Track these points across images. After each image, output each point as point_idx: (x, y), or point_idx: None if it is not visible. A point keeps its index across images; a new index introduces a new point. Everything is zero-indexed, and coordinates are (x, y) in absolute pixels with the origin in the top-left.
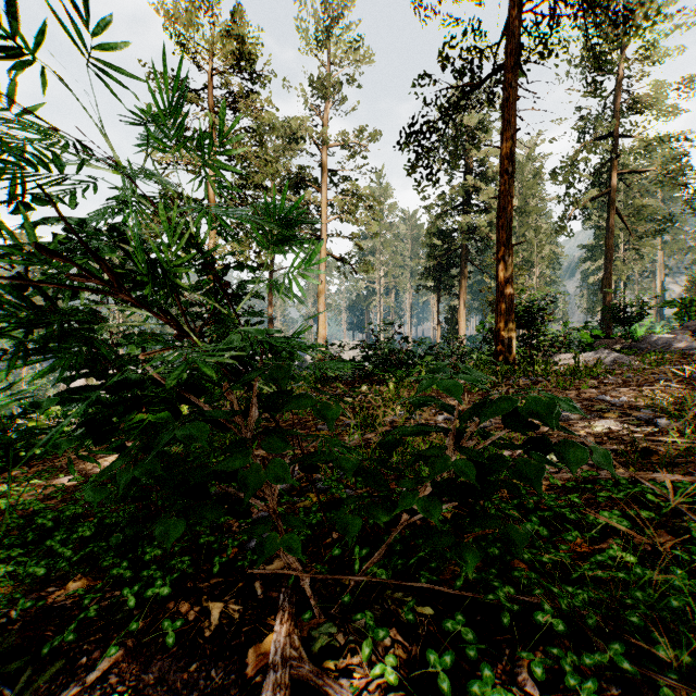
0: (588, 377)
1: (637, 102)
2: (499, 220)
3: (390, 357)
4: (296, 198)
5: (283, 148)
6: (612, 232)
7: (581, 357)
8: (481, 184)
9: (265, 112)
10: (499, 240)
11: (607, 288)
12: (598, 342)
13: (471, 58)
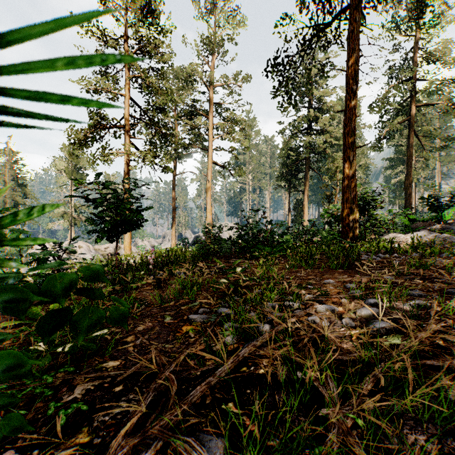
0: (434, 256)
1: (430, 55)
2: (345, 128)
3: (259, 236)
4: (190, 122)
5: (181, 88)
6: (412, 147)
7: (408, 236)
8: (319, 114)
9: (165, 54)
10: (345, 144)
11: (408, 186)
12: (414, 224)
13: (322, 2)
